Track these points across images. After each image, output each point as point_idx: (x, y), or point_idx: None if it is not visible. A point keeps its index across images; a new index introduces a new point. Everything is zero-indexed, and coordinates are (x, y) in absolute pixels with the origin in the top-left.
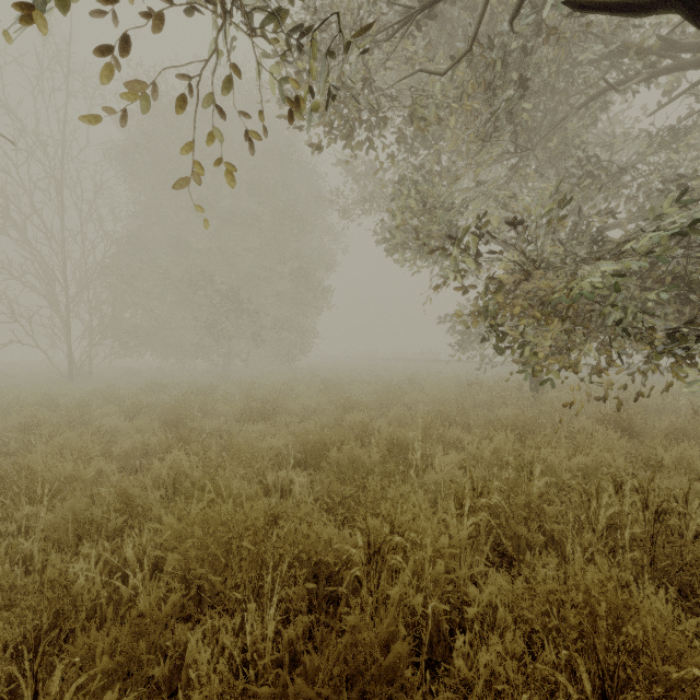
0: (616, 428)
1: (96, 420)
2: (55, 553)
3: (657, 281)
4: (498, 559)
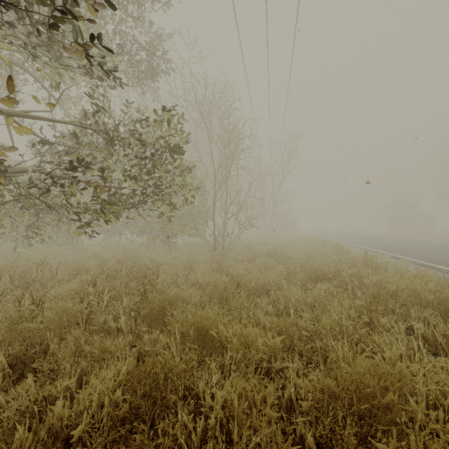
0: None
1: None
2: None
3: None
4: None
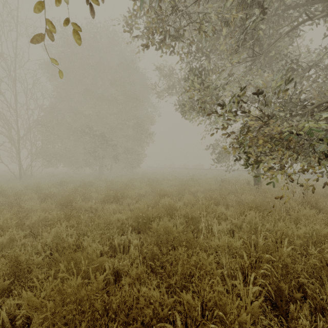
0: (309, 207)
1: (24, 202)
2: None
3: None
4: (264, 303)
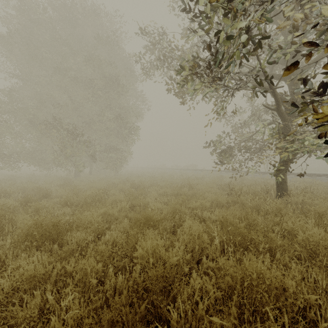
0: None
1: None
2: None
3: None
4: None
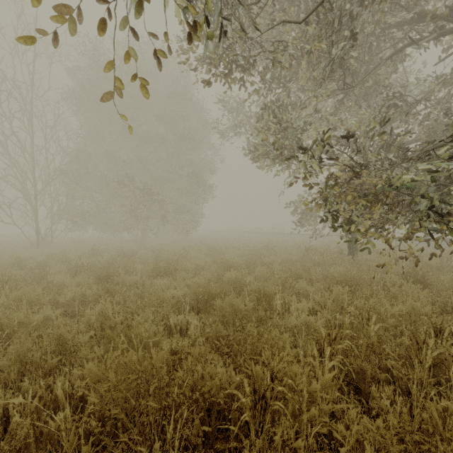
0: (415, 281)
1: (51, 276)
2: (0, 390)
3: (447, 178)
4: (346, 387)
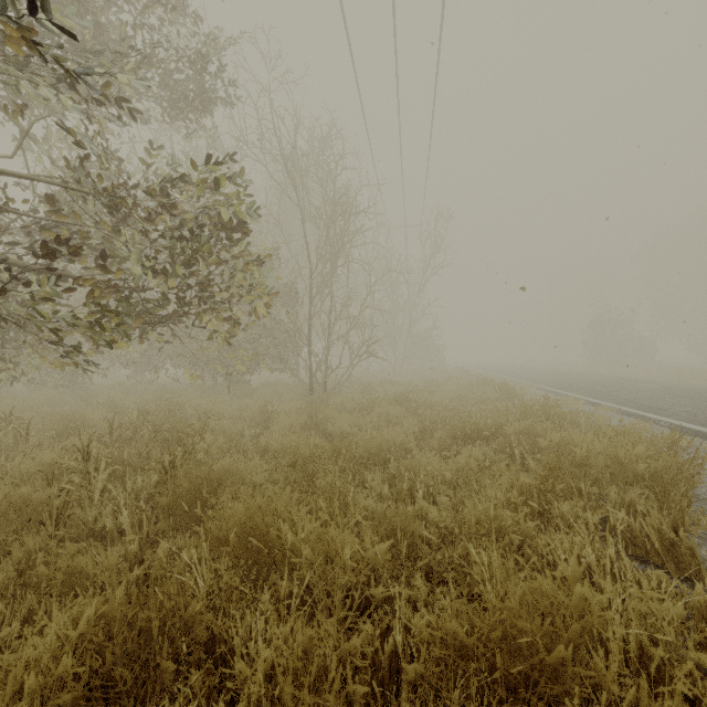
0: None
1: None
2: None
3: None
4: None
